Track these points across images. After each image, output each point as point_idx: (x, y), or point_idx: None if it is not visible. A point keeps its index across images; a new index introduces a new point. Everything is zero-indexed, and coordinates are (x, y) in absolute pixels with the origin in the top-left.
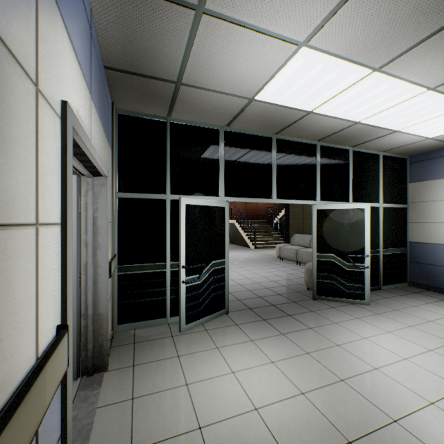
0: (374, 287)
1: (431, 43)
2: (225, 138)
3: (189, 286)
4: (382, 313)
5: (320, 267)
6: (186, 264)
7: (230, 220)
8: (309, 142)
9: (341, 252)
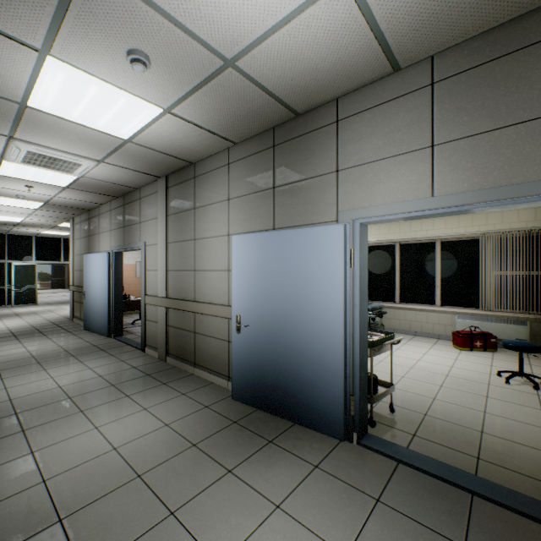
0: None
1: None
2: (36, 239)
3: (17, 292)
4: None
5: None
6: (15, 285)
7: None
8: None
9: None
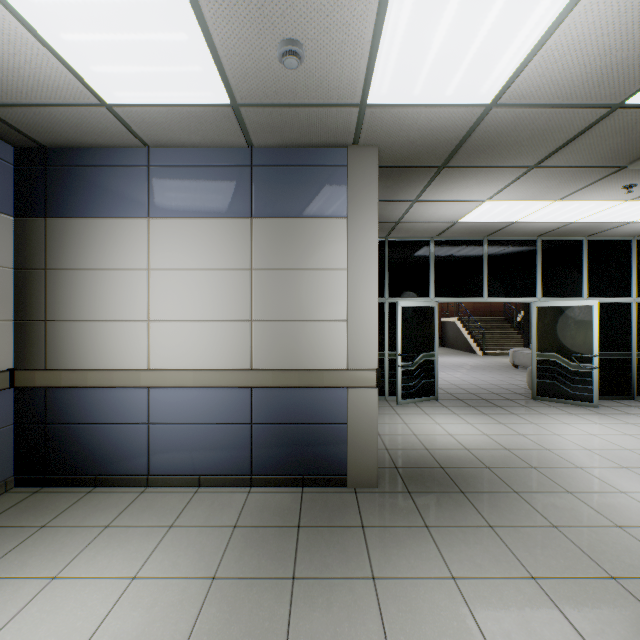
0: (623, 396)
1: (591, 188)
2: (434, 246)
3: (404, 370)
4: (607, 414)
5: (540, 366)
6: (401, 353)
7: (449, 317)
8: (526, 239)
9: (565, 351)
